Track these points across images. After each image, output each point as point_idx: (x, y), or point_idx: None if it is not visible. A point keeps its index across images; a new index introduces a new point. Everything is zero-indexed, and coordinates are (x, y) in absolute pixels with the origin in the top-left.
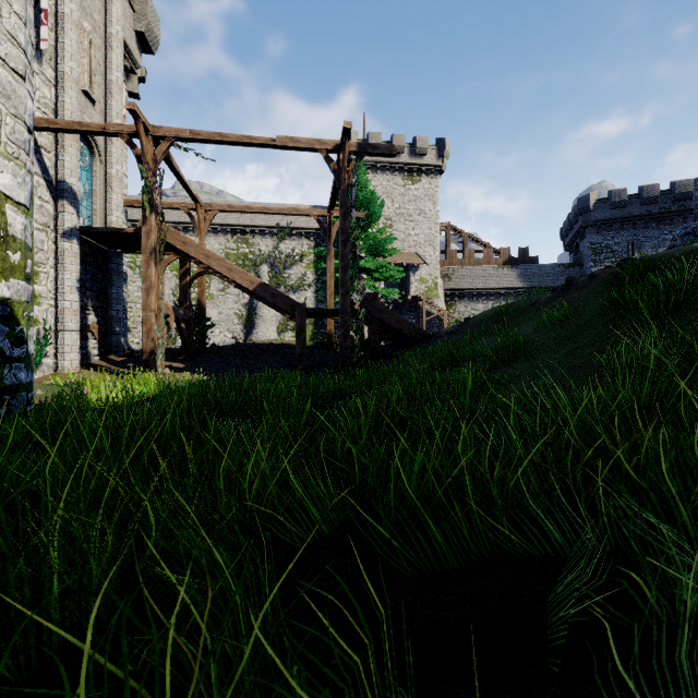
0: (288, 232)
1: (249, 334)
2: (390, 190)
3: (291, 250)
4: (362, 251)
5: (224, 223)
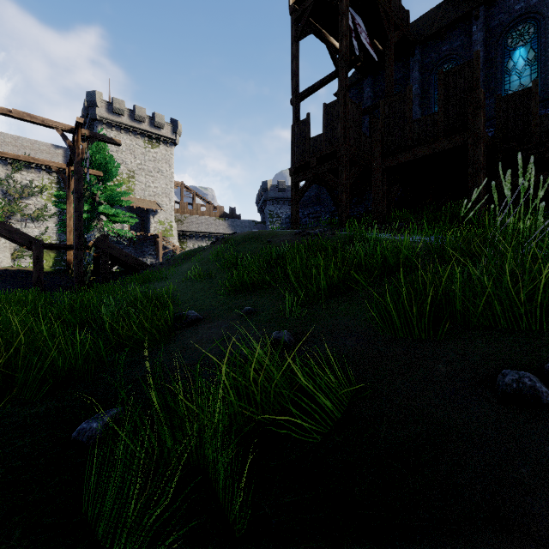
0: (25, 164)
1: None
2: (133, 148)
3: (29, 181)
4: (101, 199)
5: None
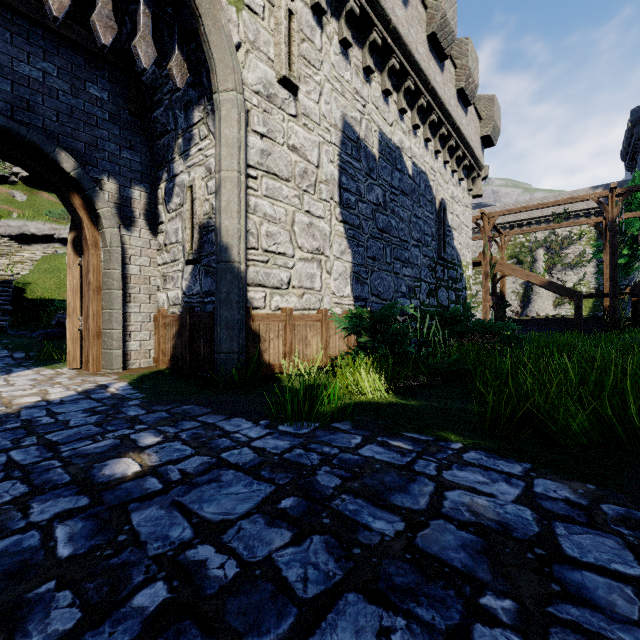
0: (564, 217)
1: (525, 307)
2: None
3: (568, 232)
4: None
5: (502, 222)
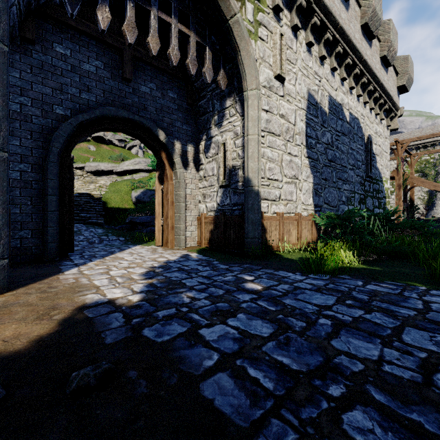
0: None
1: (429, 210)
2: None
3: None
4: None
5: (409, 145)
